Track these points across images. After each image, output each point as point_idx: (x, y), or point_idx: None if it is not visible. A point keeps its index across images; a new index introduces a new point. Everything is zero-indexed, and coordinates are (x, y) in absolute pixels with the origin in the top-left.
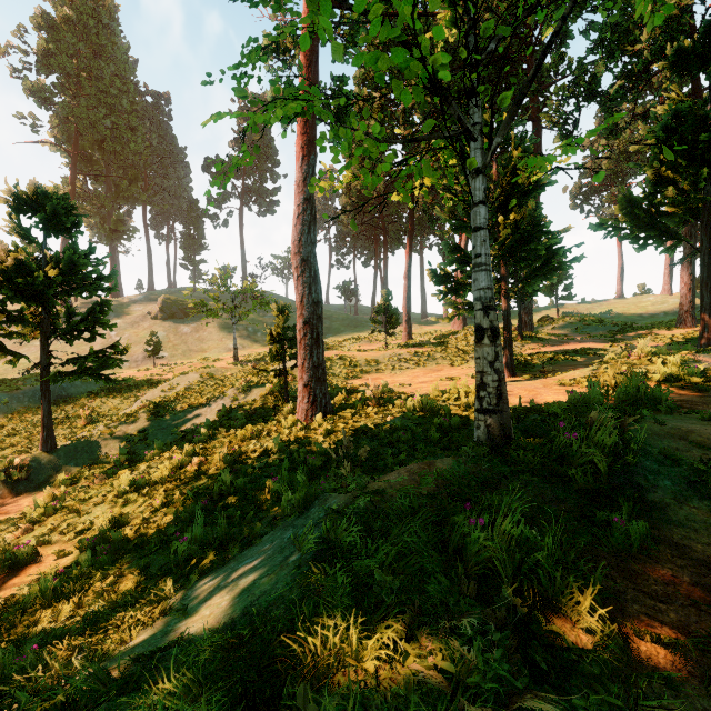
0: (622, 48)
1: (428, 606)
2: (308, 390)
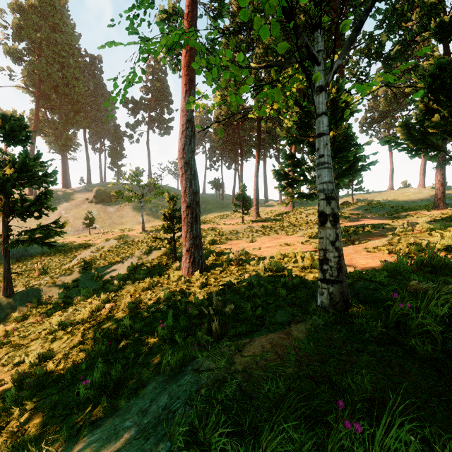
0: (399, 24)
1: None
2: (189, 254)
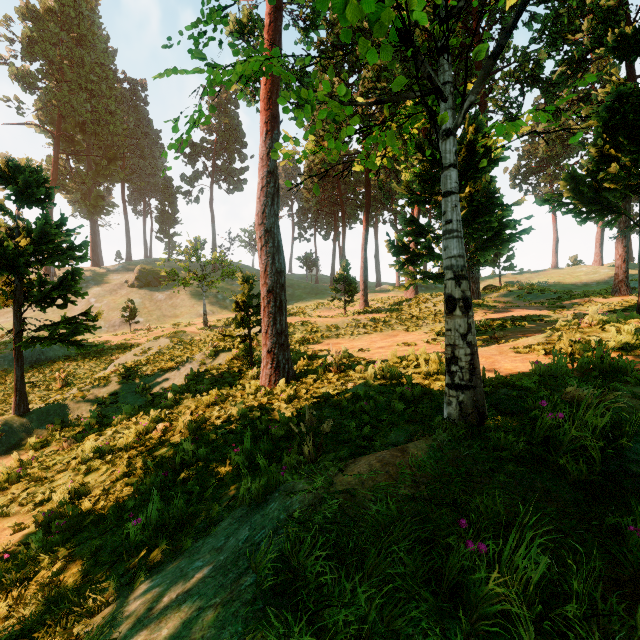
0: (564, 37)
1: None
2: (271, 356)
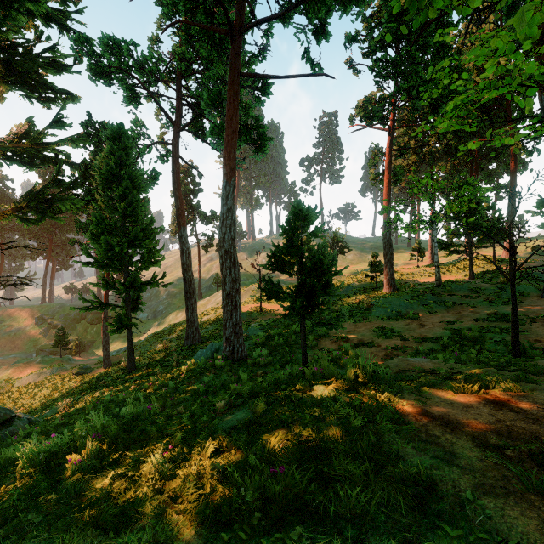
0: None
1: (419, 291)
2: (388, 282)
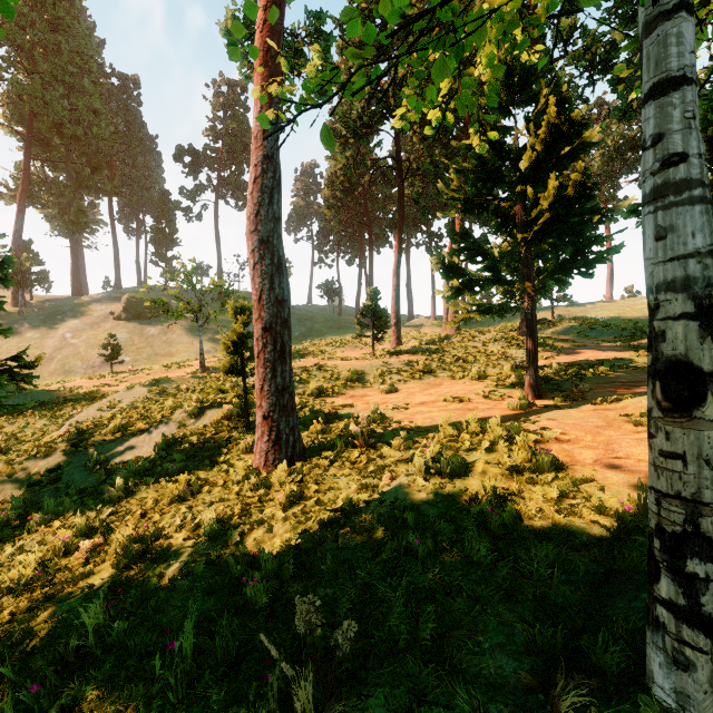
0: None
1: None
2: (269, 423)
